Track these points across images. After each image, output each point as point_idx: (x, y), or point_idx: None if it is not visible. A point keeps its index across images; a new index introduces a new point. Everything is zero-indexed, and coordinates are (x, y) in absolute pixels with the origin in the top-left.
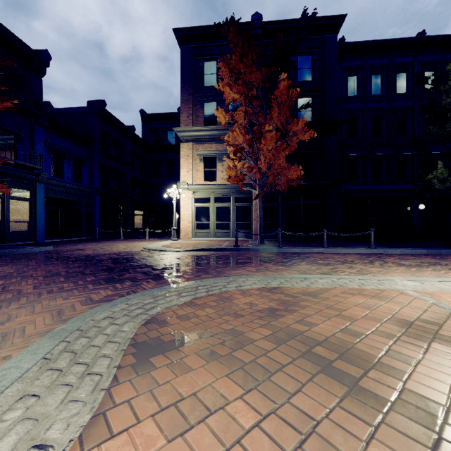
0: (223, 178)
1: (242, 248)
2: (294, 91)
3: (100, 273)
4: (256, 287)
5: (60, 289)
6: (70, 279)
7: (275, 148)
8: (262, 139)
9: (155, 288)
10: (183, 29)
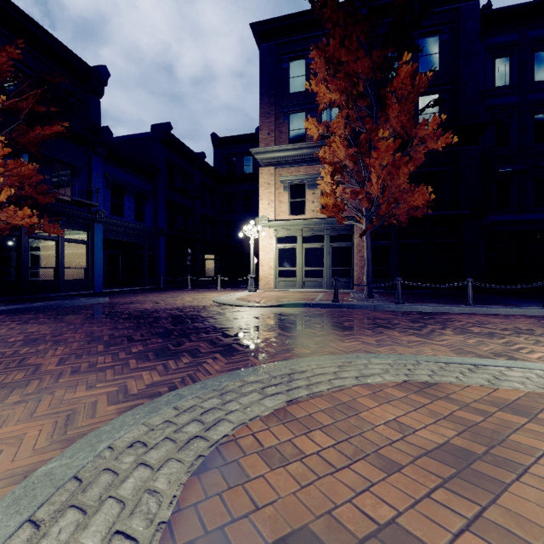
0: (313, 211)
1: (344, 304)
2: (424, 77)
3: (152, 340)
4: (392, 380)
5: (91, 366)
6: (111, 348)
7: (393, 163)
8: (373, 151)
9: (224, 374)
10: (263, 23)
